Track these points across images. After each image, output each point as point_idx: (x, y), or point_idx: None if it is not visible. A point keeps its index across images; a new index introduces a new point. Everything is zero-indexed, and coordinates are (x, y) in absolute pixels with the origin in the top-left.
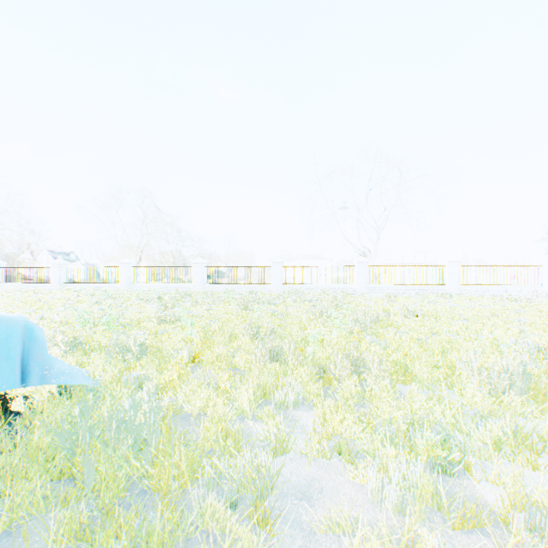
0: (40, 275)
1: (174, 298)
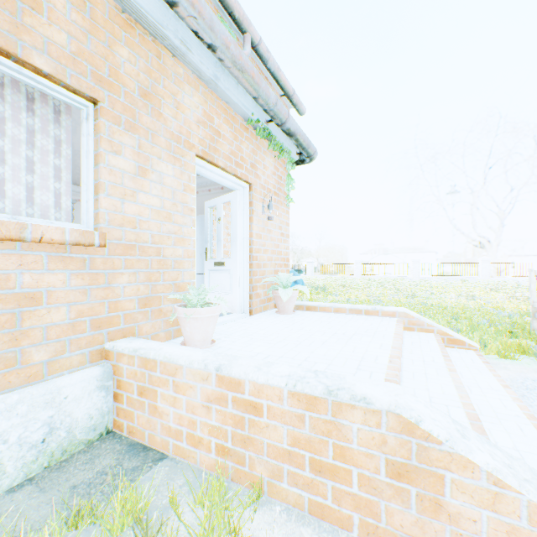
0: None
1: None
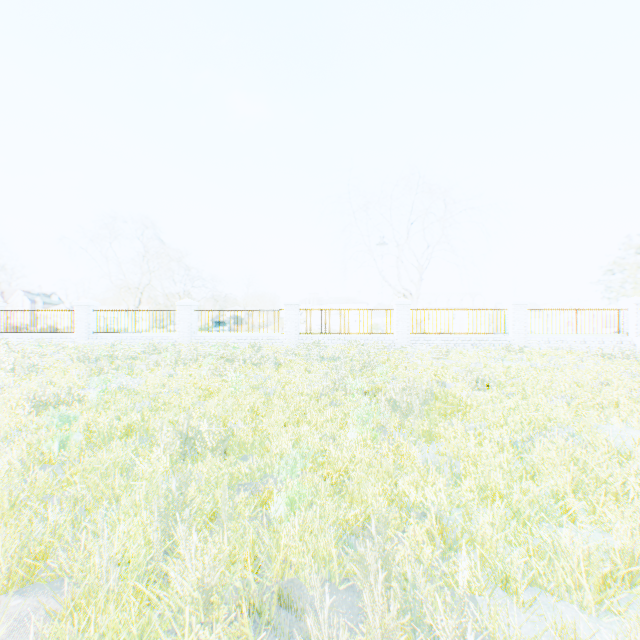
0: None
1: (130, 355)
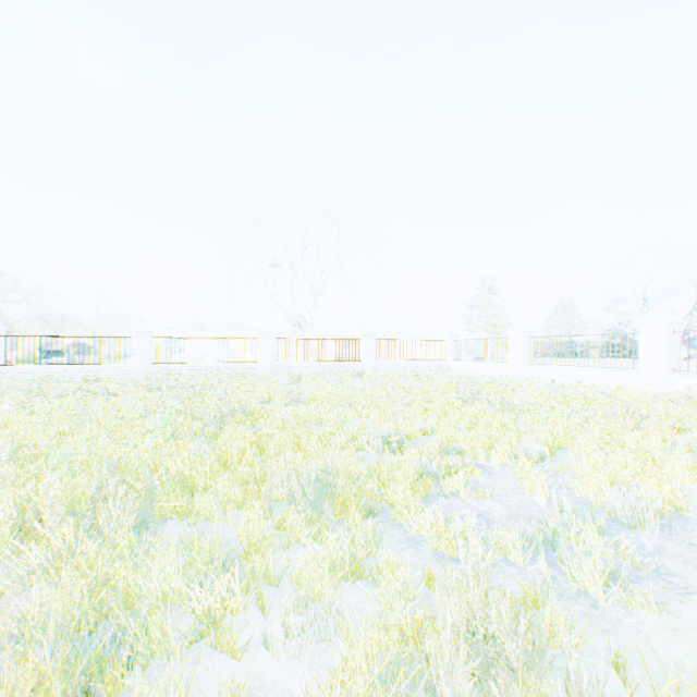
0: None
1: None
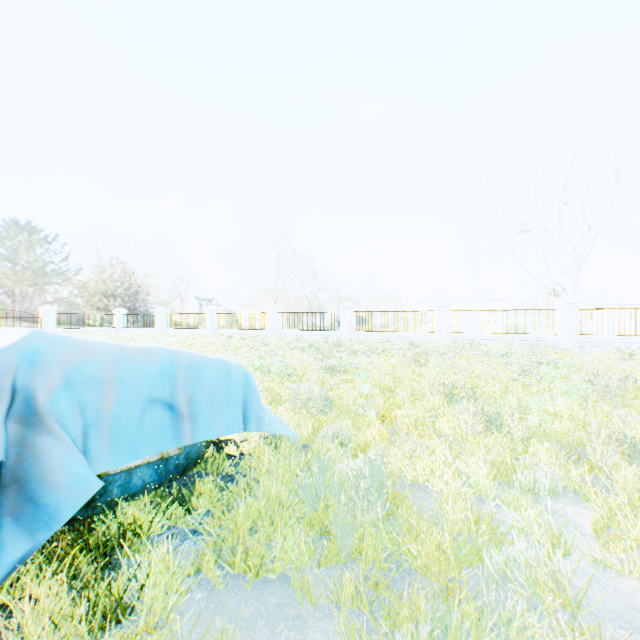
0: (196, 321)
1: (326, 347)
